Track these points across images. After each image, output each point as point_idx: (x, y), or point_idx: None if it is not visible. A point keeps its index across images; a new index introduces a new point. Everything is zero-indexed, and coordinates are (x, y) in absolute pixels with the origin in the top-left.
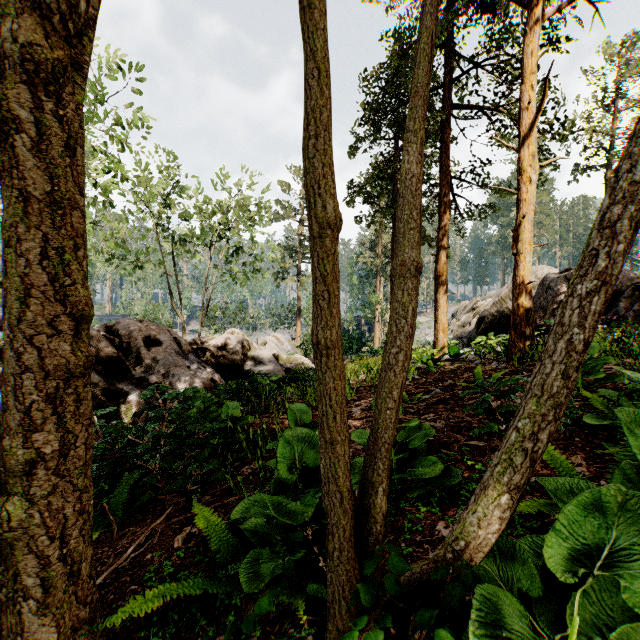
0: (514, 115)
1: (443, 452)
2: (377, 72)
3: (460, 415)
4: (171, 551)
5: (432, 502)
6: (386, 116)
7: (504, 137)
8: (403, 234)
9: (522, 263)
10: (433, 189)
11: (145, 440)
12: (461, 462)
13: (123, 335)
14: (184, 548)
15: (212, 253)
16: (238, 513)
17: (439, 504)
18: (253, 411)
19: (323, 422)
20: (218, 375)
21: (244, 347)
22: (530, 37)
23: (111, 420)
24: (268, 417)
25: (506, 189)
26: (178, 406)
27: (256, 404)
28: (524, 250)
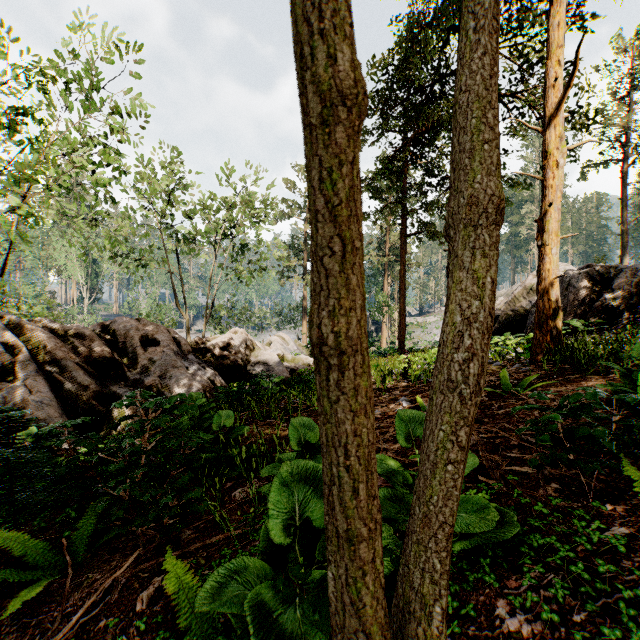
0: (533, 101)
1: (480, 479)
2: (385, 62)
3: (493, 429)
4: (131, 616)
5: (483, 564)
6: (396, 105)
7: (521, 125)
8: (476, 149)
9: (548, 256)
10: (444, 183)
11: (121, 457)
12: (508, 496)
13: (119, 334)
14: (146, 615)
15: (216, 251)
16: (206, 594)
17: (492, 566)
18: (254, 417)
19: (334, 497)
20: (219, 377)
21: (247, 347)
22: (557, 7)
23: (102, 425)
24: (269, 424)
25: (530, 175)
26: (161, 416)
27: (257, 410)
28: (550, 241)
